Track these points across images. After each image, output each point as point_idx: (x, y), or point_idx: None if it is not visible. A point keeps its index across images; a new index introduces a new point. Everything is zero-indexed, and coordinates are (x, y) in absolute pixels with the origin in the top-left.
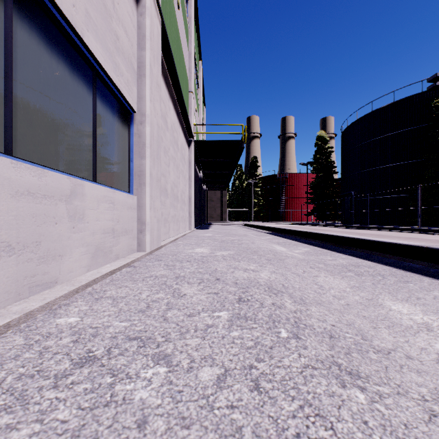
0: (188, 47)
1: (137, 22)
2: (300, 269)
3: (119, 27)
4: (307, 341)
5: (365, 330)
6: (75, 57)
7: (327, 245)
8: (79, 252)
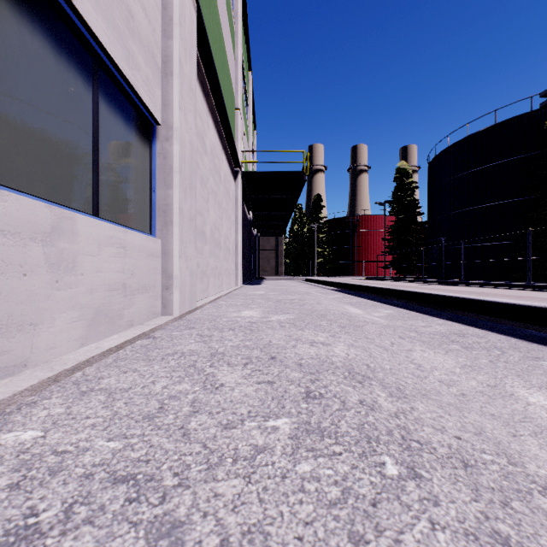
0: (234, 51)
1: (162, 0)
2: (387, 340)
3: (133, 1)
4: (434, 483)
5: (505, 441)
6: (64, 32)
7: (415, 307)
8: (66, 318)
